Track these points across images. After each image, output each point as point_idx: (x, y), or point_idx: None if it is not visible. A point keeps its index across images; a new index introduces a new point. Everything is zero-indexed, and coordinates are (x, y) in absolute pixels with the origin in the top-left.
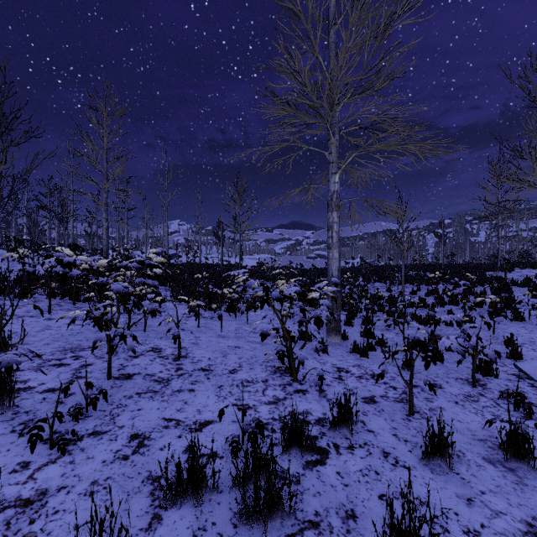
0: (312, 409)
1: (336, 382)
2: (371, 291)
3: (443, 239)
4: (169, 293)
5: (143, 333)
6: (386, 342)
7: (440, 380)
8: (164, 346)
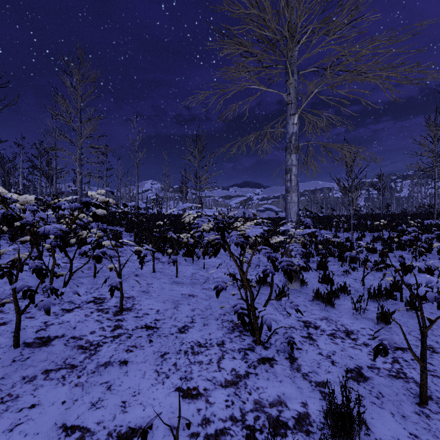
0: (286, 394)
1: (306, 343)
2: (318, 237)
3: (382, 191)
4: (132, 238)
5: (92, 279)
6: (349, 290)
7: (428, 339)
8: (109, 296)
